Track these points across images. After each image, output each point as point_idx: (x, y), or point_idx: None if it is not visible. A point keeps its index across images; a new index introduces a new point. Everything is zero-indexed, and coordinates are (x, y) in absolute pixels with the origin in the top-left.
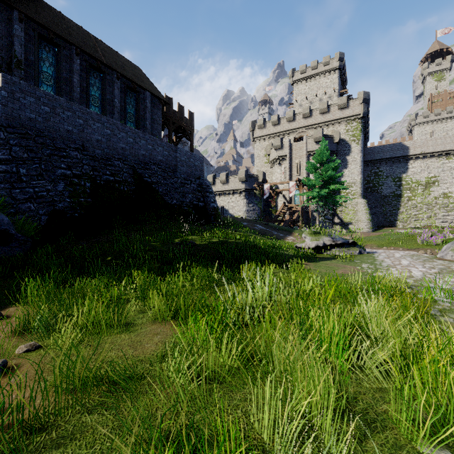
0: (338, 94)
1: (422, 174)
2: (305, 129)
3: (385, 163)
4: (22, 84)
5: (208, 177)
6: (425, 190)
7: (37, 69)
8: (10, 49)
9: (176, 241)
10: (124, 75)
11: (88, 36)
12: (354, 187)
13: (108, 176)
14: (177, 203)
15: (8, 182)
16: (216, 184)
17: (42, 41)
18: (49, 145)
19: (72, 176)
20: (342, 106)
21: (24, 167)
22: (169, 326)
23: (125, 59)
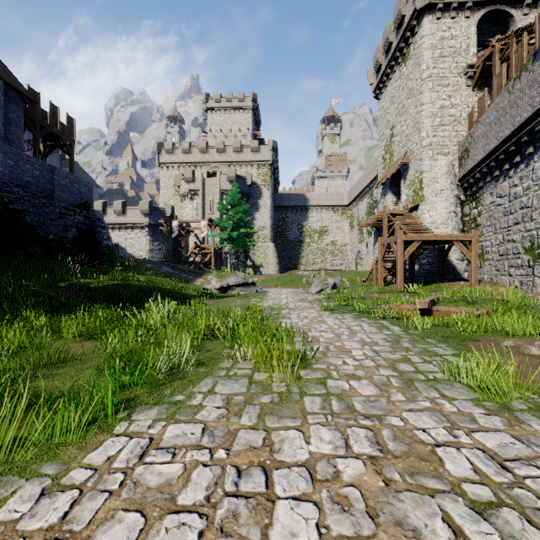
0: (252, 135)
1: (318, 224)
2: (219, 165)
3: (291, 210)
4: None
5: (95, 204)
6: (320, 238)
7: None
8: None
9: (63, 285)
10: None
11: None
12: (265, 231)
13: None
14: (55, 238)
15: None
16: (108, 214)
17: None
18: None
19: None
20: (255, 149)
21: None
22: (88, 342)
23: None
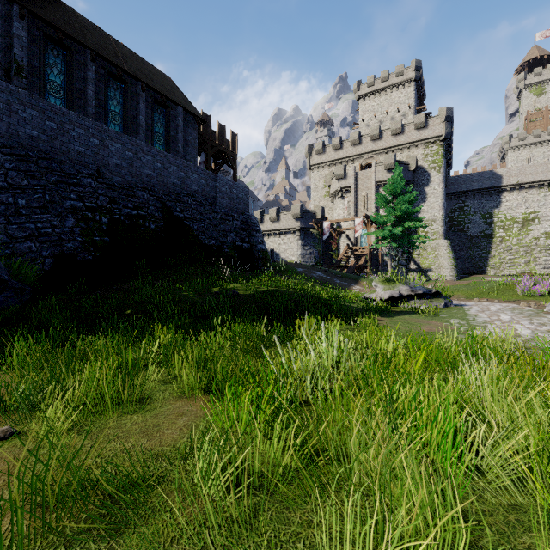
0: (413, 112)
1: (518, 209)
2: (373, 154)
3: (472, 196)
4: (21, 92)
5: (254, 214)
6: (523, 229)
7: (43, 77)
8: (9, 52)
9: (214, 290)
10: (151, 86)
11: (106, 38)
12: (434, 225)
13: (129, 209)
14: (216, 244)
15: (2, 216)
16: (265, 222)
17: (49, 43)
18: (55, 169)
19: (84, 210)
20: (420, 125)
21: (23, 196)
22: (199, 403)
23: (153, 67)
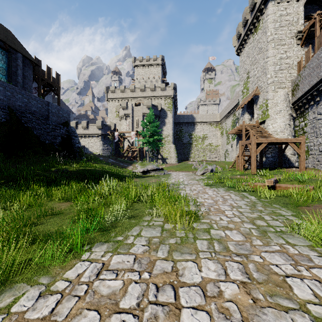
0: (161, 80)
1: (201, 133)
2: (142, 98)
3: (185, 125)
4: None
5: (71, 123)
6: (202, 141)
7: None
8: None
9: (53, 169)
10: None
11: None
12: (169, 137)
13: None
14: (49, 143)
15: None
16: (78, 129)
17: None
18: None
19: None
20: (163, 89)
21: None
22: (67, 203)
23: None
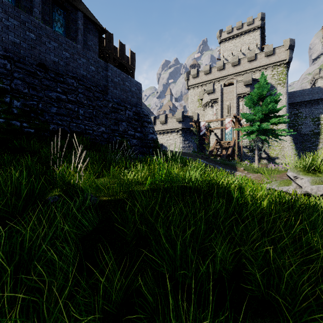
0: (259, 49)
1: None
2: (233, 76)
3: (304, 105)
4: None
5: None
6: None
7: None
8: None
9: (56, 193)
10: None
11: None
12: (279, 125)
13: None
14: (107, 131)
15: None
16: (156, 125)
17: None
18: None
19: None
20: (269, 53)
21: None
22: None
23: None
